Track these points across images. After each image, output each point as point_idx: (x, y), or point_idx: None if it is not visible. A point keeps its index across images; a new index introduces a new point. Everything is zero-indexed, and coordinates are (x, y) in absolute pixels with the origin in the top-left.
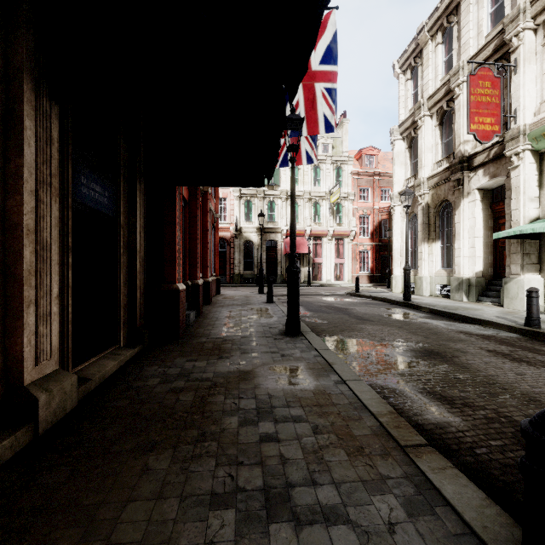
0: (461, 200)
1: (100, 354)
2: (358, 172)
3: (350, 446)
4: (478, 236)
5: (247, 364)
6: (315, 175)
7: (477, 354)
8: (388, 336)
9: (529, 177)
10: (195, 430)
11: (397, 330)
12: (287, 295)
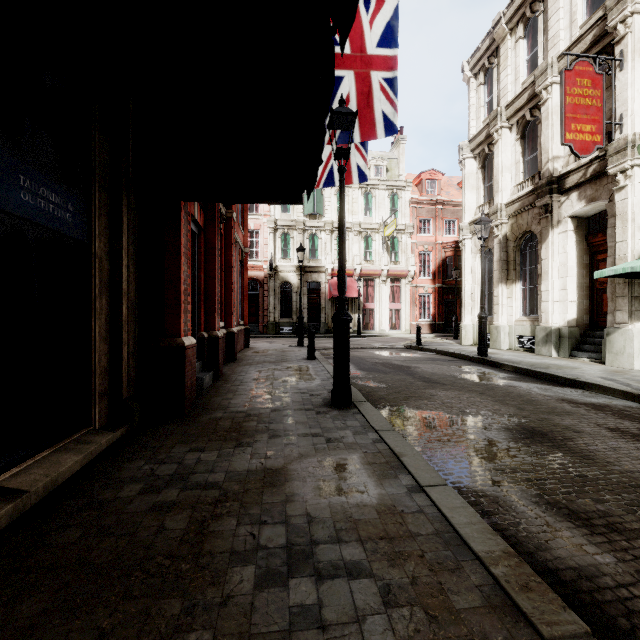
0: (550, 231)
1: (58, 444)
2: (417, 200)
3: (452, 639)
4: (570, 275)
5: (276, 457)
6: (366, 204)
7: (596, 435)
8: (469, 407)
9: (639, 200)
10: (177, 600)
11: (479, 398)
12: (334, 353)
